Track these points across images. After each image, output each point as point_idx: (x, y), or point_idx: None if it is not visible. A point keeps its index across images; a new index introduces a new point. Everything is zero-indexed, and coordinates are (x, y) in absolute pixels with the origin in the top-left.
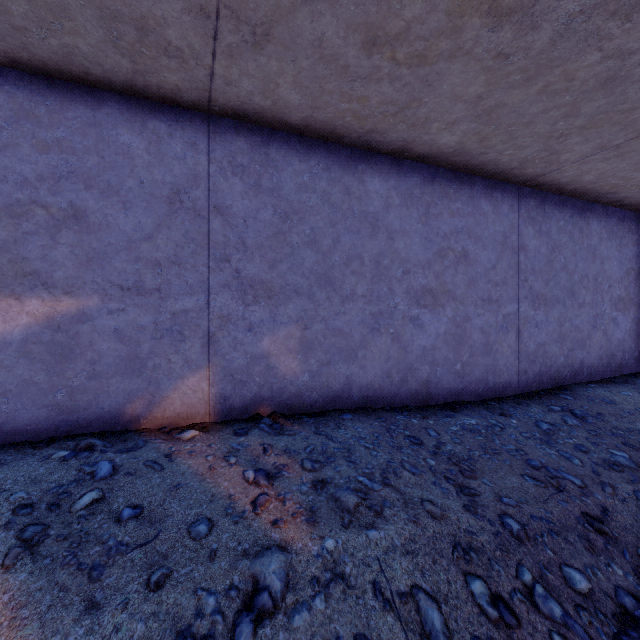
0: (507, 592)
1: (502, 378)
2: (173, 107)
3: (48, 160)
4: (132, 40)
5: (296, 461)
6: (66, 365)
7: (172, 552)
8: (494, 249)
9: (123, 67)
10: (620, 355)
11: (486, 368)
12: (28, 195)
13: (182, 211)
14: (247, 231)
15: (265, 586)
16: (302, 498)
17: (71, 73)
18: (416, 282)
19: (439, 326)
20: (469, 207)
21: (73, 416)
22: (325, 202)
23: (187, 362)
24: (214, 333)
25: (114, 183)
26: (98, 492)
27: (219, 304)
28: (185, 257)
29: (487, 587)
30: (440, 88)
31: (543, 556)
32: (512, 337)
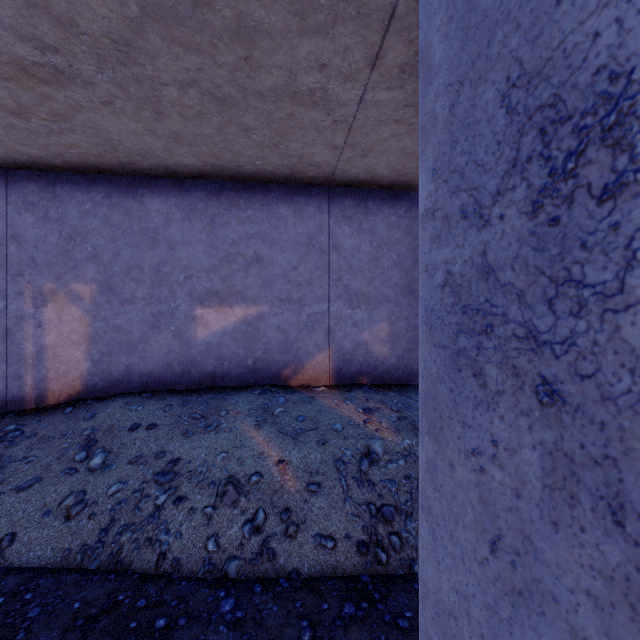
0: None
1: None
2: (308, 186)
3: (244, 229)
4: (294, 162)
5: (387, 407)
6: (253, 345)
7: (326, 434)
8: None
9: (285, 173)
10: None
11: None
12: (235, 249)
13: (313, 250)
14: (353, 260)
15: (373, 451)
16: (391, 423)
17: (257, 179)
18: None
19: None
20: None
21: (256, 374)
22: (407, 234)
23: (316, 346)
24: (332, 327)
25: (276, 237)
26: (283, 408)
27: (335, 309)
28: (315, 279)
29: None
30: None
31: None
32: None
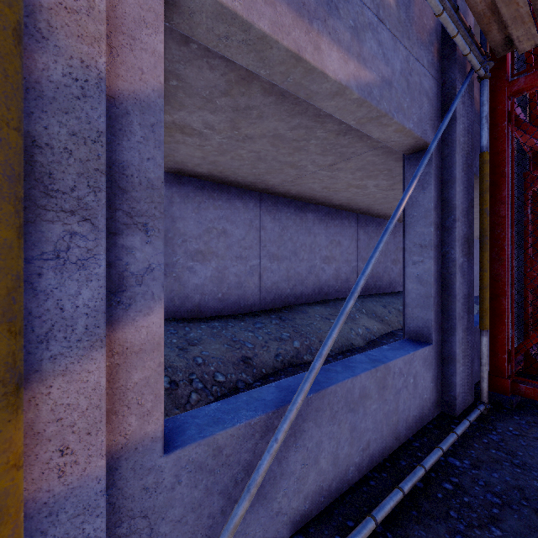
0: (179, 380)
1: (249, 302)
2: None
3: None
4: None
5: None
6: None
7: None
8: (244, 228)
9: None
10: (326, 288)
11: (239, 296)
12: None
13: None
14: None
15: None
16: None
17: None
18: (191, 247)
19: (207, 272)
20: (227, 204)
21: None
22: None
23: None
24: None
25: None
26: None
27: None
28: None
29: (170, 379)
30: (180, 152)
31: (208, 370)
32: (256, 278)
